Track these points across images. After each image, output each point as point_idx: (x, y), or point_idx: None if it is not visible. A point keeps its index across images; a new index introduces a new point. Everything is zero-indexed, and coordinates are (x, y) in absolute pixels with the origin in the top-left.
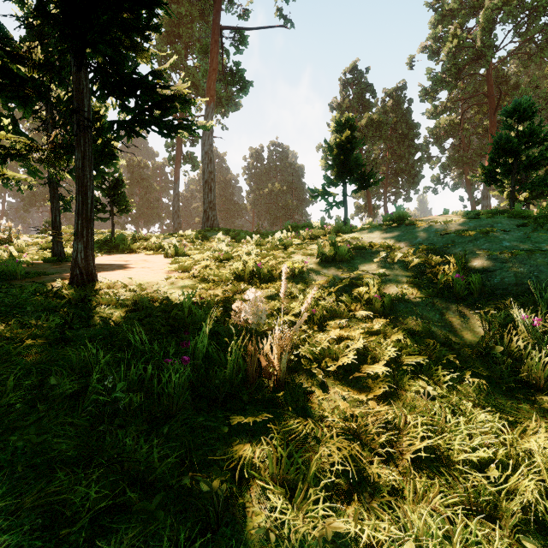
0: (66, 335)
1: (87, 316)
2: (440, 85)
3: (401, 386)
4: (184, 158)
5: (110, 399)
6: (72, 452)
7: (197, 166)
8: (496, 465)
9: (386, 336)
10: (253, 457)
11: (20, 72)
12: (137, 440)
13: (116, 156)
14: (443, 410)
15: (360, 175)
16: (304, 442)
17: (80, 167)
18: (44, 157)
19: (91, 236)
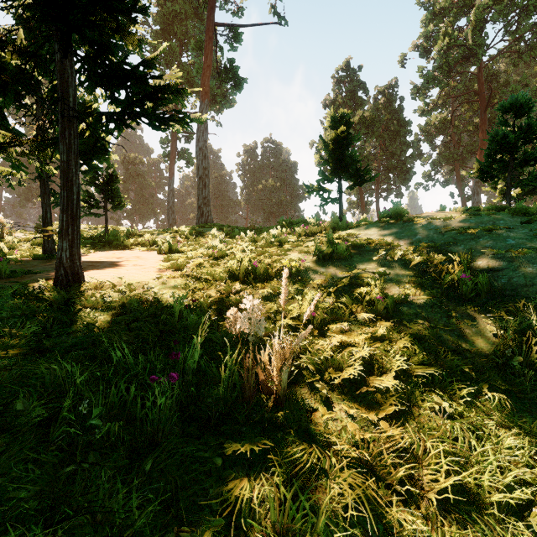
0: (44, 344)
1: (70, 321)
2: (432, 82)
3: (413, 401)
4: (179, 155)
5: (85, 427)
6: (32, 502)
7: (191, 162)
8: (535, 506)
9: (391, 341)
10: (251, 496)
11: (8, 64)
12: (114, 480)
13: (108, 151)
14: (465, 434)
15: (356, 170)
16: (309, 474)
17: (65, 160)
18: (28, 150)
19: (77, 234)
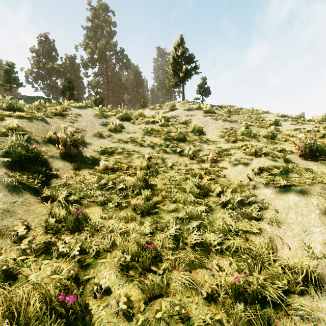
0: None
1: None
2: (86, 64)
3: None
4: None
5: None
6: None
7: None
8: None
9: None
10: None
11: None
12: None
13: None
14: None
15: (17, 82)
16: None
17: None
18: None
19: None
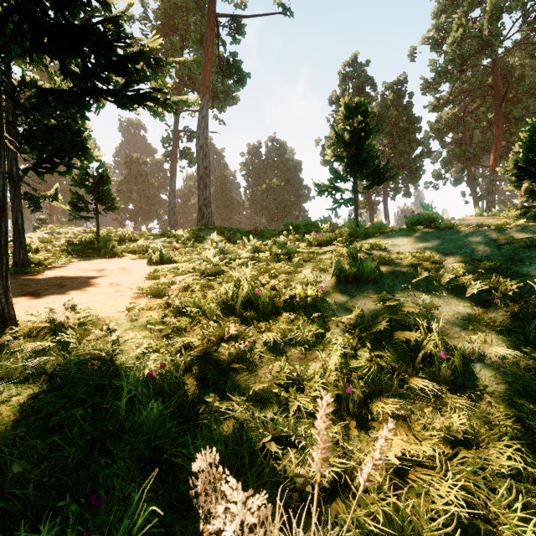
0: None
1: None
2: (444, 76)
3: None
4: (181, 154)
5: None
6: None
7: (194, 162)
8: None
9: (479, 441)
10: None
11: None
12: None
13: (87, 146)
14: None
15: (374, 168)
16: None
17: None
18: None
19: (1, 258)
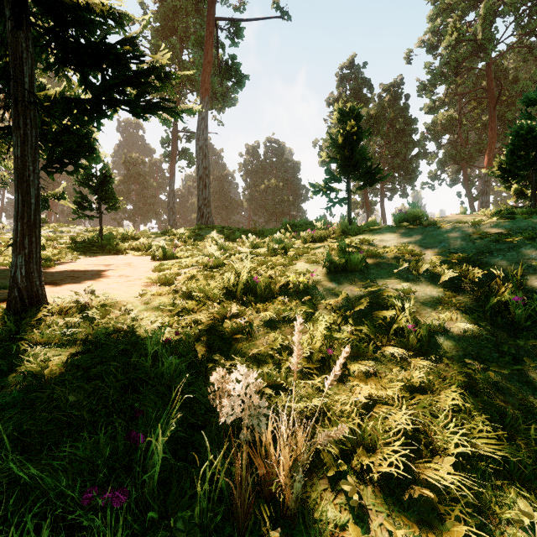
0: None
1: (11, 365)
2: (439, 79)
3: (486, 506)
4: (180, 154)
5: None
6: None
7: (193, 162)
8: None
9: (433, 390)
10: None
11: None
12: None
13: (95, 148)
14: None
15: (366, 169)
16: None
17: (19, 156)
18: None
19: (36, 246)
